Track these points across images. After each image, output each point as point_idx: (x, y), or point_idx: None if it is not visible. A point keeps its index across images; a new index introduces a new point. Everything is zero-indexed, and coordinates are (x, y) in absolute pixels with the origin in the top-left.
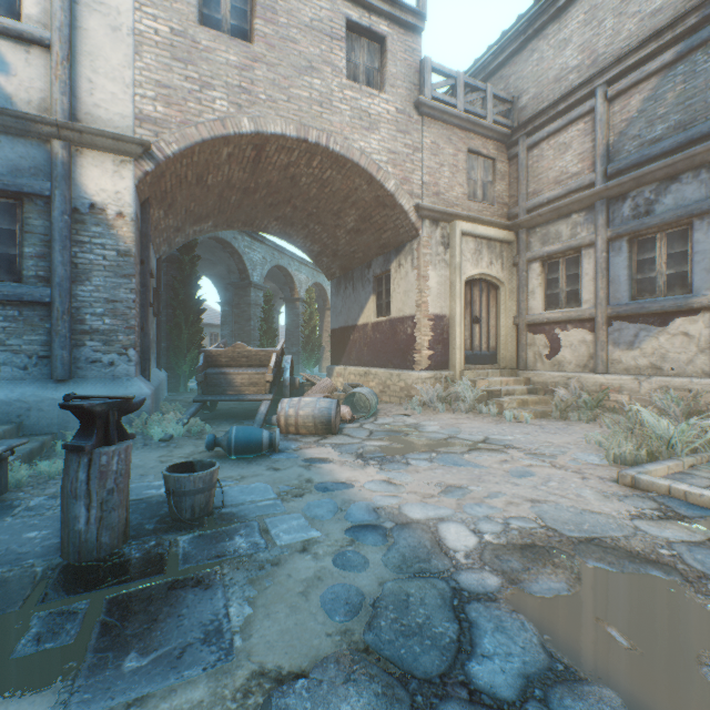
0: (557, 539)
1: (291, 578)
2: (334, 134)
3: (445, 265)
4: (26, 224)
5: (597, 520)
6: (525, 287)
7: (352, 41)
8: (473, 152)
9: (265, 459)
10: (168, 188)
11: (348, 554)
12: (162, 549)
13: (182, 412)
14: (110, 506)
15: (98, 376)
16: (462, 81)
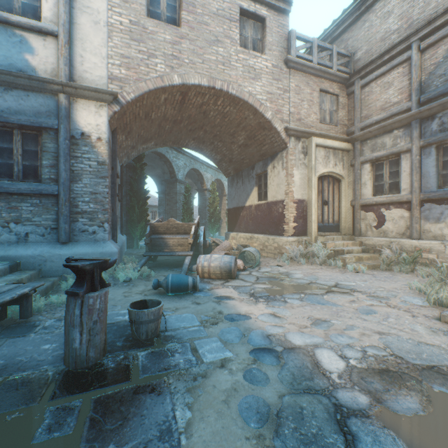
0: (405, 366)
1: (215, 388)
2: (232, 83)
3: (304, 167)
4: (43, 146)
5: (432, 351)
6: (359, 180)
7: (243, 22)
8: (323, 91)
9: (190, 296)
10: (127, 121)
11: (254, 371)
12: (128, 362)
13: (136, 262)
14: (95, 332)
15: (86, 240)
16: (316, 44)
